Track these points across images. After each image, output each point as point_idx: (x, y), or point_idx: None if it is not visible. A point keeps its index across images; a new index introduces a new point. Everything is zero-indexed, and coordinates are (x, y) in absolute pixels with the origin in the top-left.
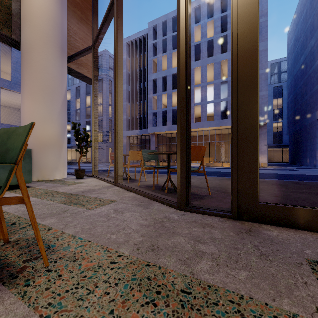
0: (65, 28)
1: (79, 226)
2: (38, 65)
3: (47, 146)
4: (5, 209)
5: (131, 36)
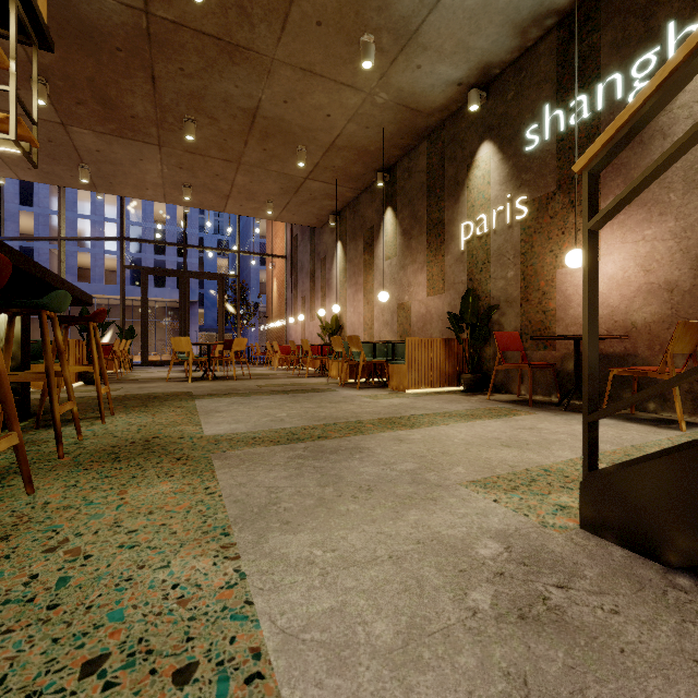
0: None
1: None
2: None
3: None
4: None
5: None
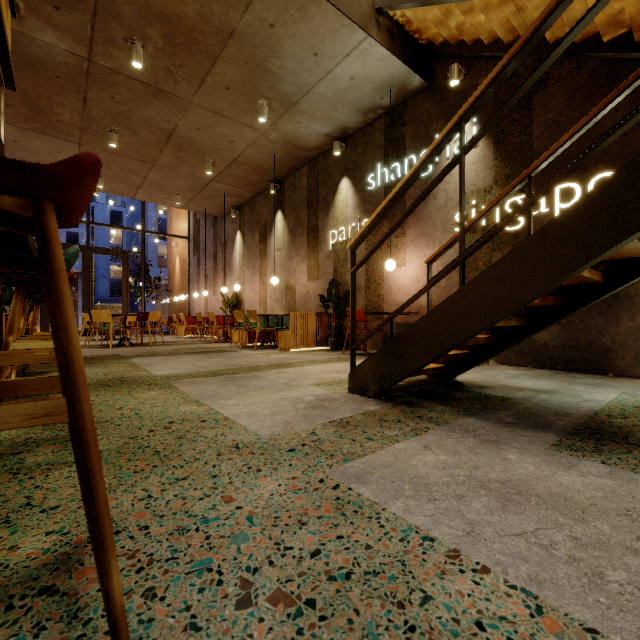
0: None
1: None
2: None
3: None
4: None
5: None
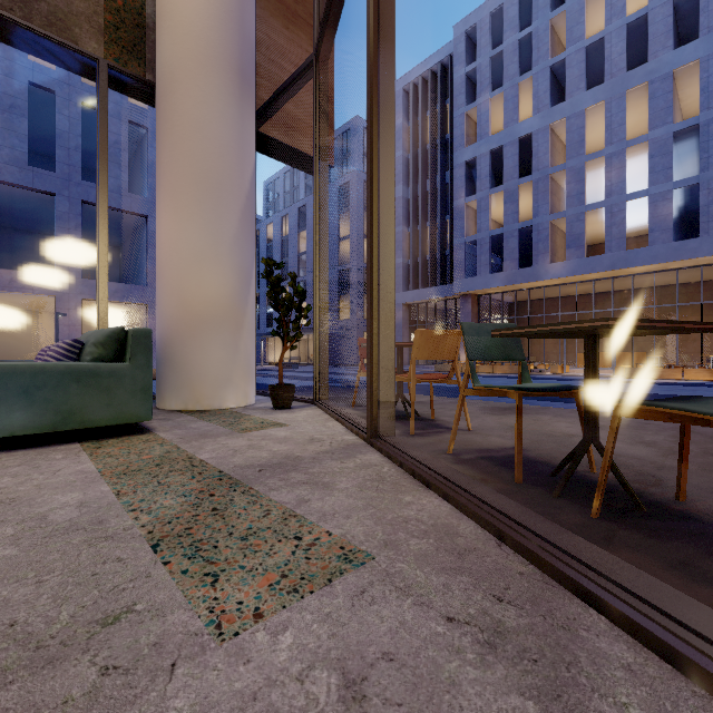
0: (249, 23)
1: None
2: (186, 122)
3: (206, 325)
4: None
5: (413, 71)
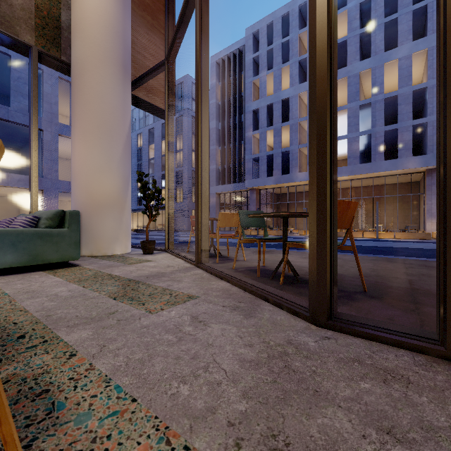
0: (128, 38)
1: (124, 352)
2: (91, 92)
3: (104, 207)
4: (26, 304)
5: (222, 51)
